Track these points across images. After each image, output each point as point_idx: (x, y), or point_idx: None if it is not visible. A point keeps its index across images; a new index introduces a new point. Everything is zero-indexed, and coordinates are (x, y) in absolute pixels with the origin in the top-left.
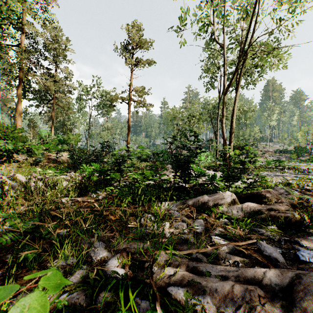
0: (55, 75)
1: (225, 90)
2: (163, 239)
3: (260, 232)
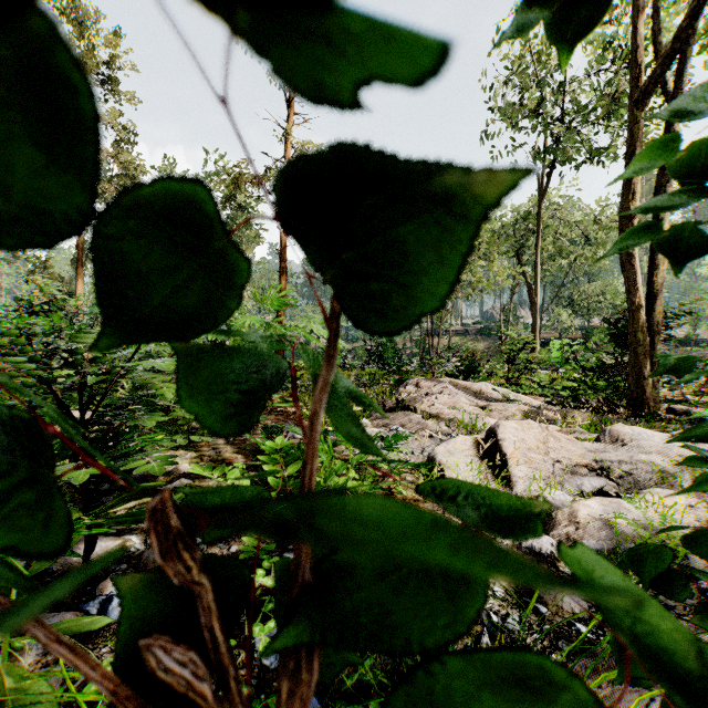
0: None
1: (648, 83)
2: None
3: None
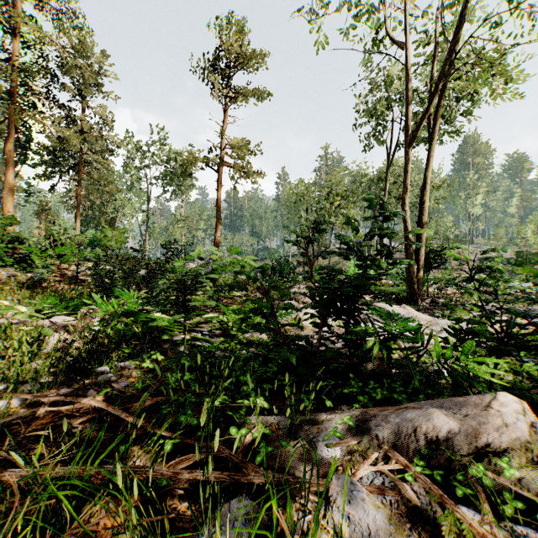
0: (81, 120)
1: (411, 135)
2: None
3: None
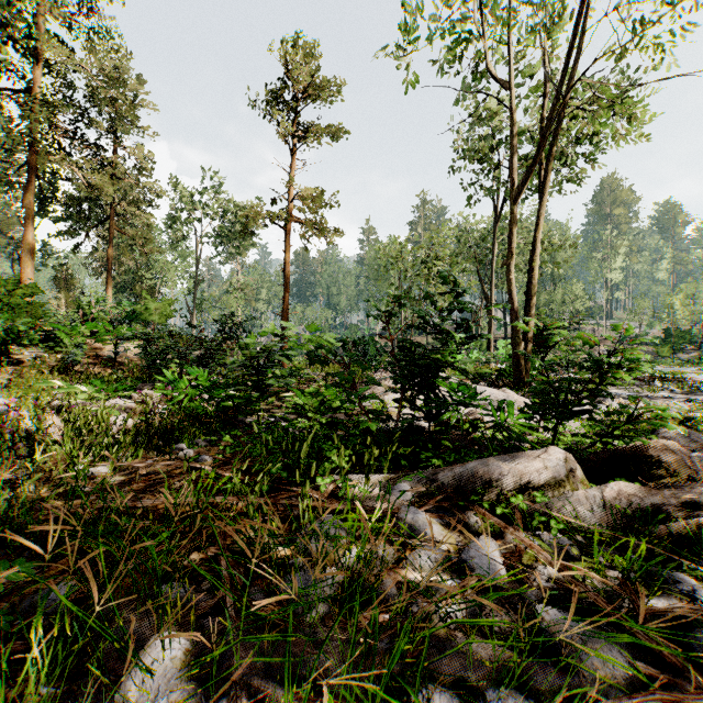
0: (114, 163)
1: (517, 191)
2: (379, 616)
3: (682, 586)
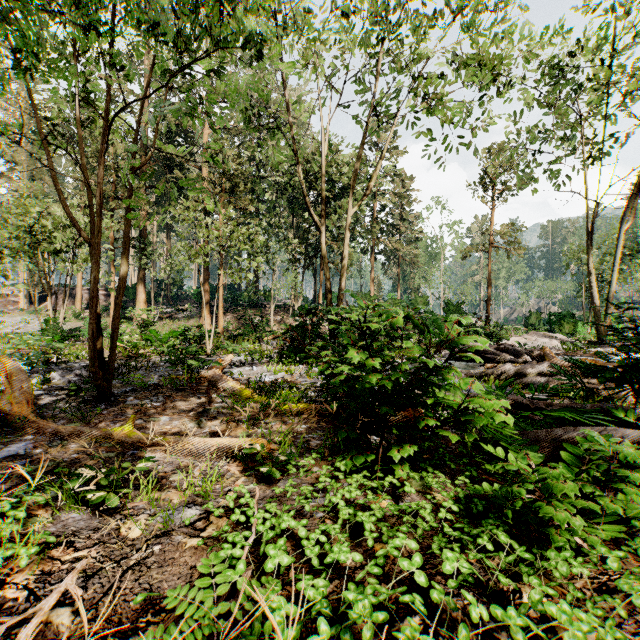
0: (401, 226)
1: (589, 242)
2: None
3: None
